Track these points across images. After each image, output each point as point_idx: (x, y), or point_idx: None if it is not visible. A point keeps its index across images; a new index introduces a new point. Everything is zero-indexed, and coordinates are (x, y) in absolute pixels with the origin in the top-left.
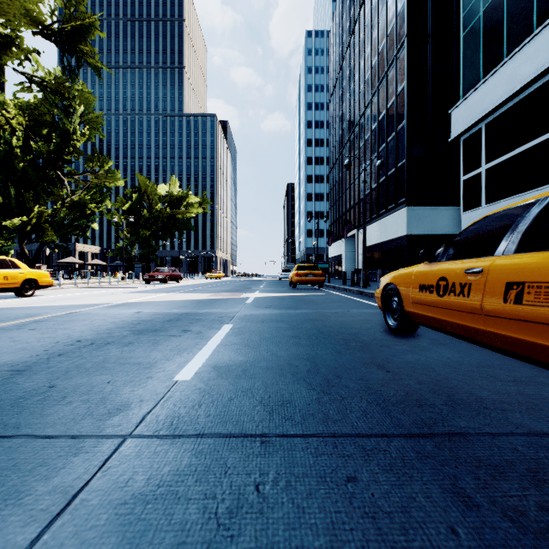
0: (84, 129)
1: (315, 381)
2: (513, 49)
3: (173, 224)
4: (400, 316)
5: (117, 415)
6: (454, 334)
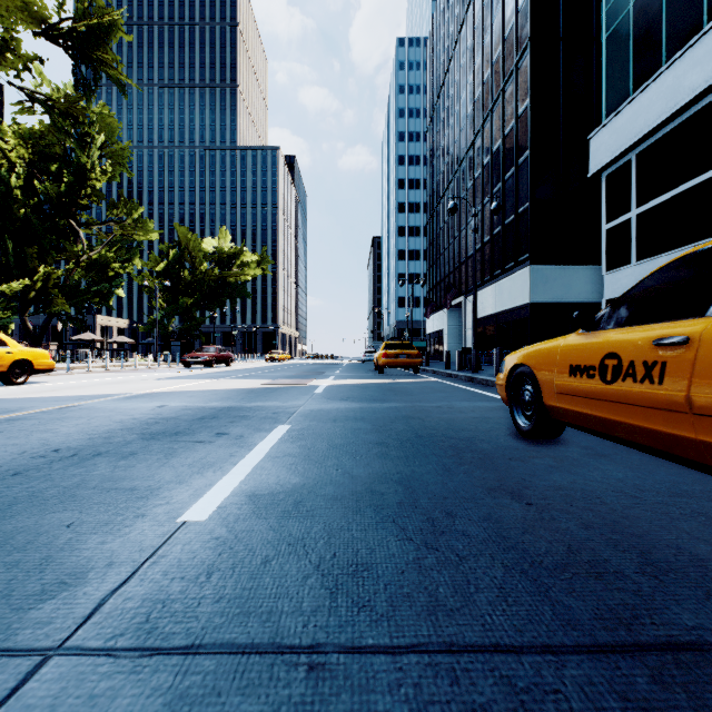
0: (106, 164)
1: (411, 523)
2: (675, 52)
3: (223, 289)
4: (536, 412)
5: (53, 598)
6: (629, 443)
